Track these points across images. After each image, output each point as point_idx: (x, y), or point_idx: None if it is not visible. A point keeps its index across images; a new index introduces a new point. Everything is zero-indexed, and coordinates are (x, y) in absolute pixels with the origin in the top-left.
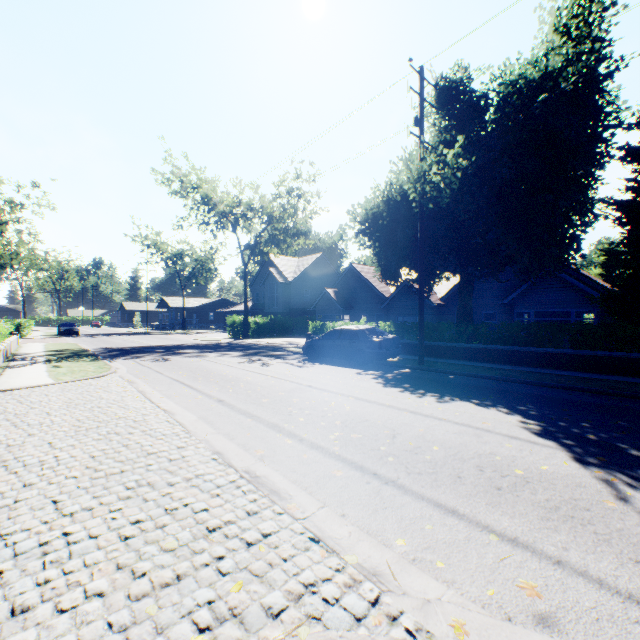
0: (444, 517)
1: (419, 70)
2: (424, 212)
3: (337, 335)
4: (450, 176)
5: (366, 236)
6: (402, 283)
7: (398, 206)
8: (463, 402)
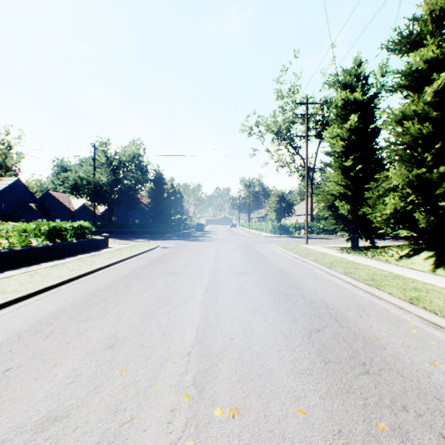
0: None
1: (94, 144)
2: (96, 187)
3: None
4: (104, 183)
5: (71, 189)
6: (83, 205)
7: (85, 180)
8: None
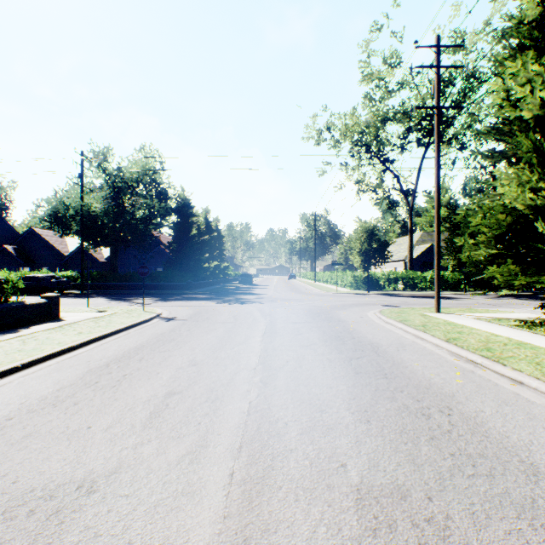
0: (69, 306)
1: (82, 152)
2: (85, 219)
3: (28, 279)
4: (95, 210)
5: (49, 222)
6: (79, 247)
7: (72, 208)
8: (92, 298)
